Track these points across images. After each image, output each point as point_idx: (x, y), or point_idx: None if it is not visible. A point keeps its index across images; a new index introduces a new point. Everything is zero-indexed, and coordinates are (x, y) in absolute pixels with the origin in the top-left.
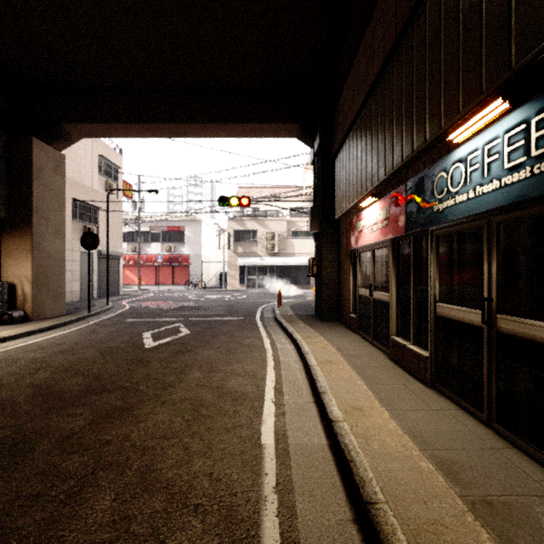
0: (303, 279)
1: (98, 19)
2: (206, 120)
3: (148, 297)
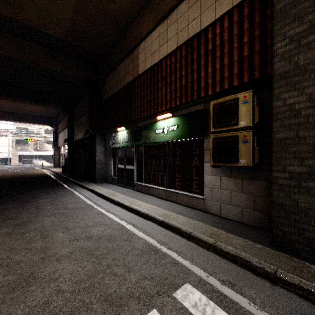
0: (52, 160)
1: None
2: (22, 121)
3: None
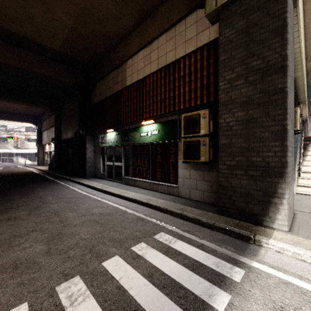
0: (33, 158)
1: None
2: (4, 119)
3: None
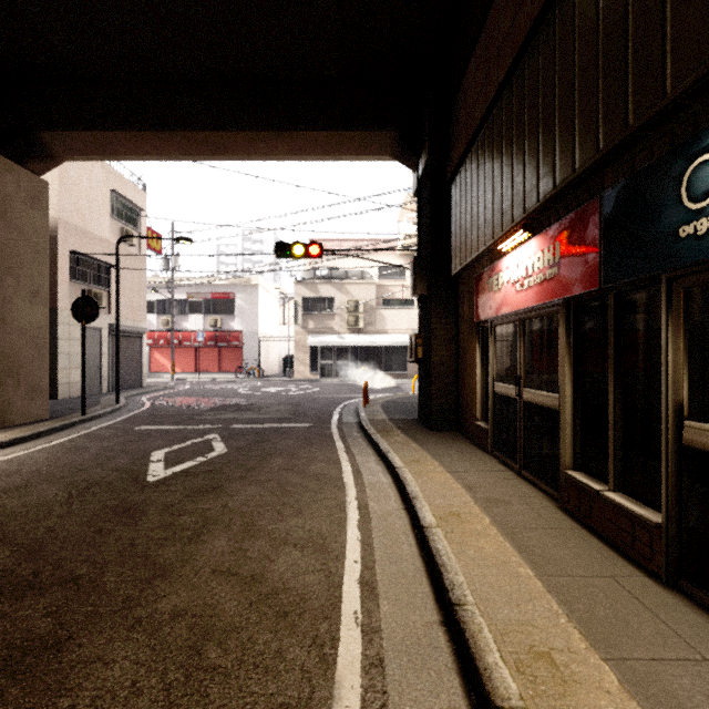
0: (398, 364)
1: None
2: (256, 125)
3: (181, 390)
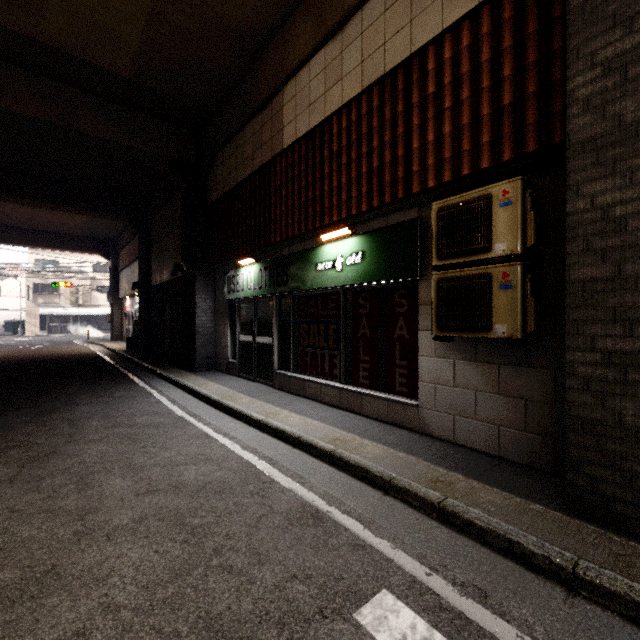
0: (107, 325)
1: (1, 216)
2: (47, 246)
3: None
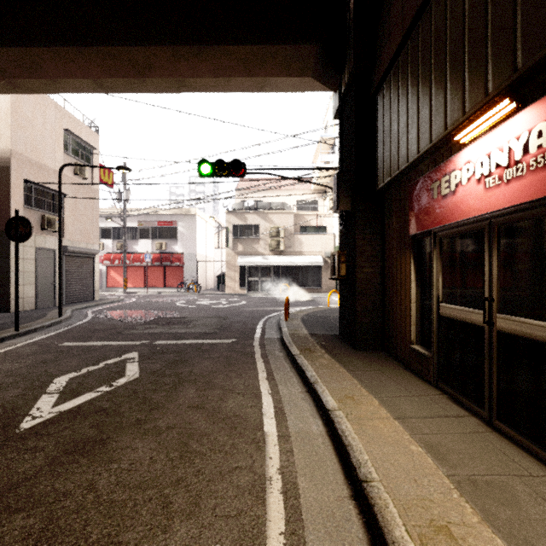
0: (313, 281)
1: None
2: (177, 39)
3: (128, 303)
